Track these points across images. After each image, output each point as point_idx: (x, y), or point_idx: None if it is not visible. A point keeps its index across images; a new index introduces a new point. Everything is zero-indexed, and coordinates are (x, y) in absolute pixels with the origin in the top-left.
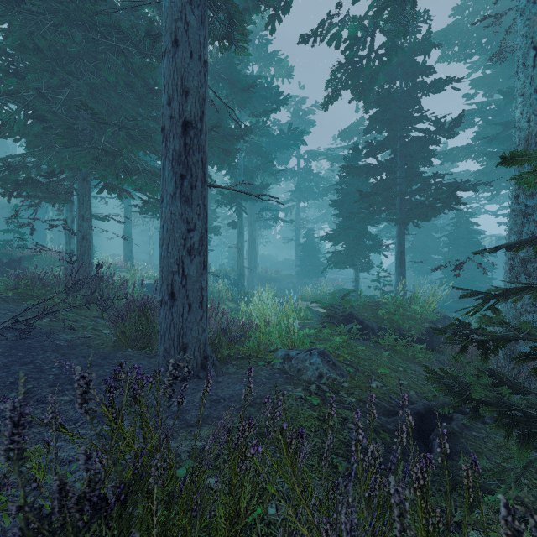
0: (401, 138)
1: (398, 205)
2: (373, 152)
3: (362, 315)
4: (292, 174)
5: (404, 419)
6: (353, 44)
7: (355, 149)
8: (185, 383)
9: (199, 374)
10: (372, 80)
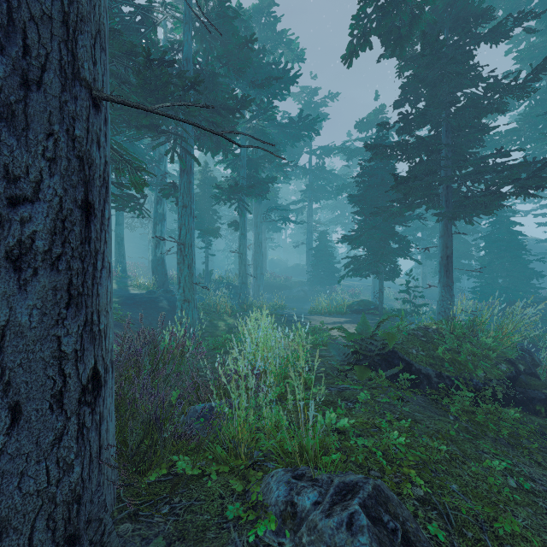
0: (448, 105)
1: (442, 195)
2: (408, 128)
3: (410, 354)
4: (303, 171)
5: None
6: None
7: (384, 125)
8: None
9: None
10: (414, 21)
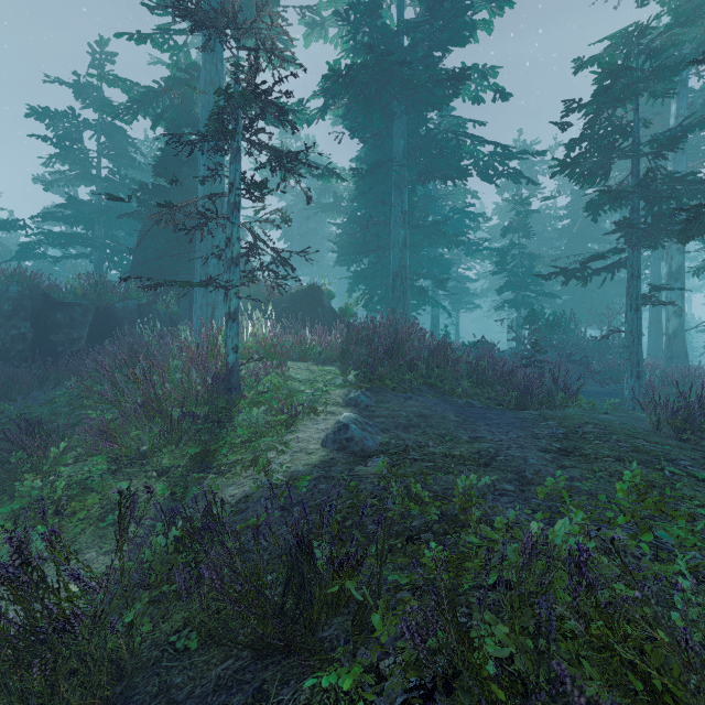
0: None
1: None
2: None
3: None
4: None
5: None
6: None
7: None
8: None
9: None
10: None
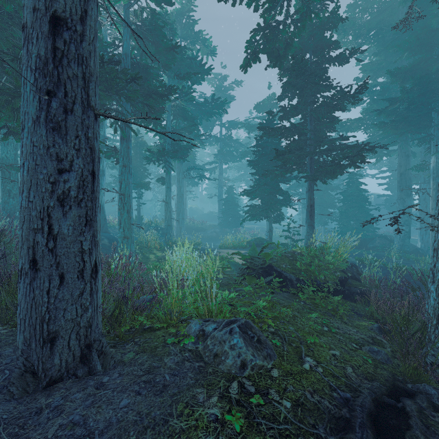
0: (311, 103)
1: (308, 163)
2: (286, 116)
3: (281, 267)
4: (215, 139)
5: (360, 438)
6: (271, 7)
7: (270, 113)
8: (51, 390)
9: (76, 372)
10: (288, 47)
